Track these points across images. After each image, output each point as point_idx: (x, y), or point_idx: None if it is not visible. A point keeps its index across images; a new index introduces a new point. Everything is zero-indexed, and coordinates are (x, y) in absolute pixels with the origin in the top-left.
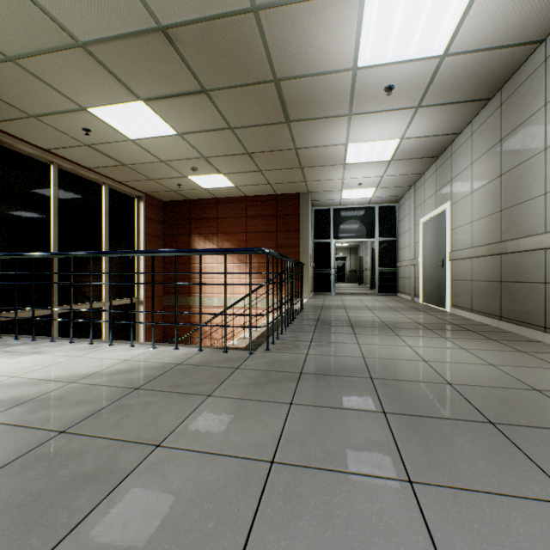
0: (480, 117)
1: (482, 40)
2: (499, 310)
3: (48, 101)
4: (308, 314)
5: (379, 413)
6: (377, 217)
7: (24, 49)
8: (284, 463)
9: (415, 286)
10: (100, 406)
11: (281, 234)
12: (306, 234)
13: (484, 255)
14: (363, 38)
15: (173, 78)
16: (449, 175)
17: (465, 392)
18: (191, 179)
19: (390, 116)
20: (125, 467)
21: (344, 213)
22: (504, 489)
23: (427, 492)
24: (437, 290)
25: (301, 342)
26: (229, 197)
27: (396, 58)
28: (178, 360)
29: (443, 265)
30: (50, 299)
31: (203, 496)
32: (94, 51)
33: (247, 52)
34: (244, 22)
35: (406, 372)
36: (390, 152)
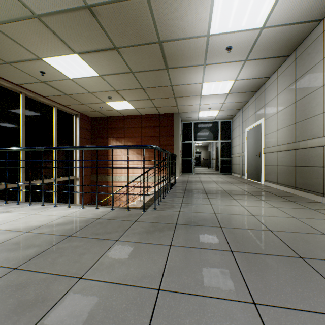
0: (283, 67)
1: (286, 18)
2: (294, 183)
3: (17, 53)
4: (179, 186)
5: (228, 252)
6: (220, 128)
7: (0, 18)
8: (167, 290)
9: (242, 169)
10: (44, 249)
11: (162, 137)
12: (177, 137)
13: (285, 150)
14: (213, 15)
15: (95, 39)
16: (263, 102)
17: (281, 236)
18: (108, 104)
19: (229, 66)
20: (55, 295)
21: (200, 125)
22: (318, 308)
23: (267, 312)
24: (256, 171)
25: (175, 203)
26: (131, 115)
27: (233, 29)
28: (98, 216)
29: (260, 156)
30: (20, 177)
31: (110, 318)
32: (45, 21)
33: (142, 23)
34: (140, 3)
35: (242, 223)
36: (228, 88)
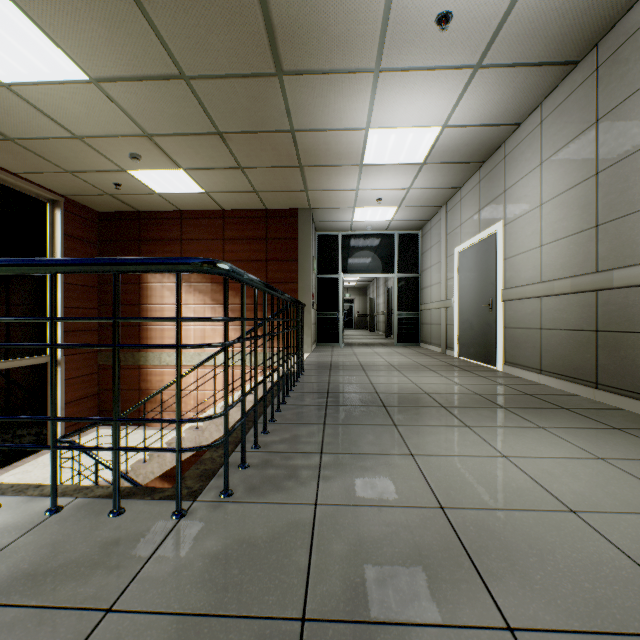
0: (557, 94)
1: None
2: (594, 374)
3: None
4: (311, 382)
5: None
6: (397, 248)
7: None
8: None
9: (447, 335)
10: None
11: (273, 264)
12: (307, 265)
13: (566, 292)
14: None
15: None
16: (502, 185)
17: None
18: (134, 175)
19: (436, 80)
20: None
21: (355, 241)
22: None
23: None
24: (483, 340)
25: (301, 457)
26: (199, 210)
27: None
28: None
29: (492, 307)
30: None
31: None
32: None
33: None
34: None
35: (575, 576)
36: (425, 149)
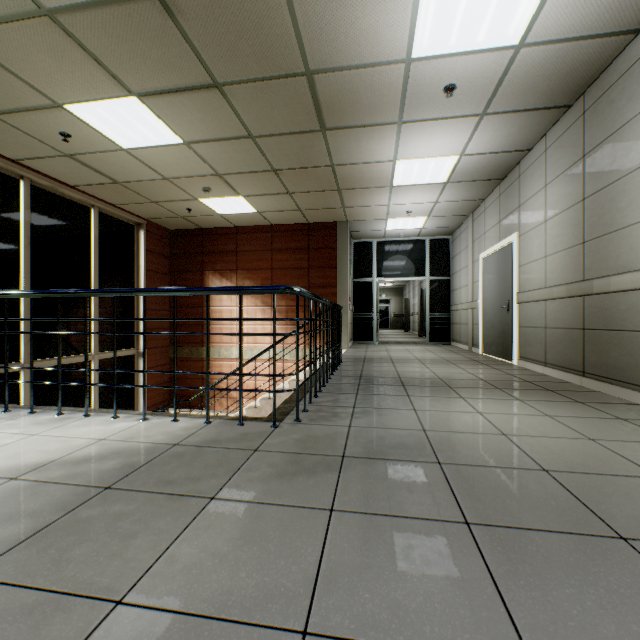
0: (557, 129)
1: (568, 27)
2: (582, 364)
3: (9, 93)
4: (347, 370)
5: (460, 525)
6: (428, 252)
7: None
8: (323, 635)
9: (473, 334)
10: (43, 523)
11: (314, 271)
12: (344, 271)
13: (562, 297)
14: (420, 17)
15: (174, 66)
16: (517, 201)
17: (570, 484)
18: (203, 202)
19: (449, 125)
20: None
21: (389, 247)
22: None
23: None
24: (502, 338)
25: (341, 408)
26: (251, 225)
27: (460, 48)
28: (175, 438)
29: (509, 308)
30: (19, 351)
31: None
32: (66, 23)
33: (270, 32)
34: None
35: (484, 453)
36: (446, 172)
